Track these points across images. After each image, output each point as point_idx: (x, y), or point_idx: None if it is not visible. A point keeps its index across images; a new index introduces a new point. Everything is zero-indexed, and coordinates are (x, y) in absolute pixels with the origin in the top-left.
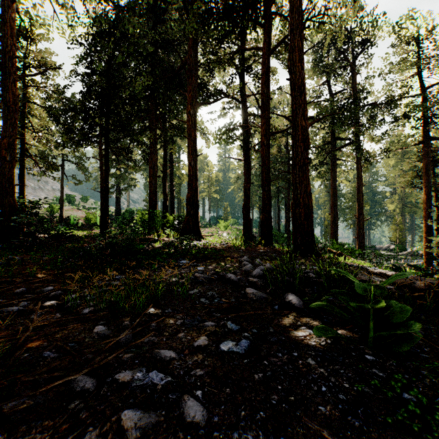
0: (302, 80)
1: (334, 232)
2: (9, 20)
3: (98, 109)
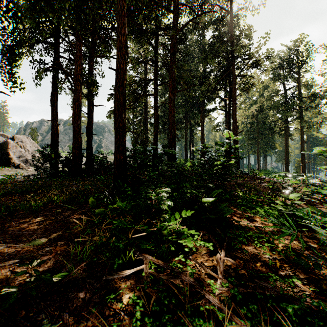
0: (235, 120)
1: (286, 170)
2: (146, 103)
3: (166, 121)
